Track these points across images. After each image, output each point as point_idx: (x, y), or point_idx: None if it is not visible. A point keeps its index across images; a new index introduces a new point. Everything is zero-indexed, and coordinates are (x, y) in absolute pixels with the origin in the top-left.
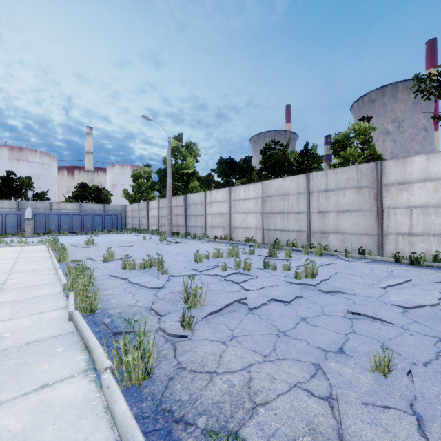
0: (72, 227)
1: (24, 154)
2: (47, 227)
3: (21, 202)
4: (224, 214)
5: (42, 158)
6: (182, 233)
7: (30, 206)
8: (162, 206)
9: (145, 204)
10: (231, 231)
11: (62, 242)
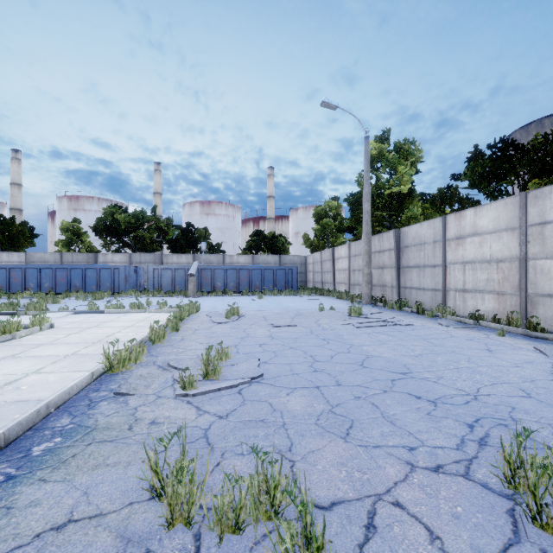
0: (238, 284)
1: (212, 208)
2: (213, 285)
3: (197, 256)
4: (501, 261)
5: (227, 210)
6: (391, 299)
7: (205, 260)
8: (355, 253)
9: (329, 253)
10: (529, 303)
11: (210, 307)
